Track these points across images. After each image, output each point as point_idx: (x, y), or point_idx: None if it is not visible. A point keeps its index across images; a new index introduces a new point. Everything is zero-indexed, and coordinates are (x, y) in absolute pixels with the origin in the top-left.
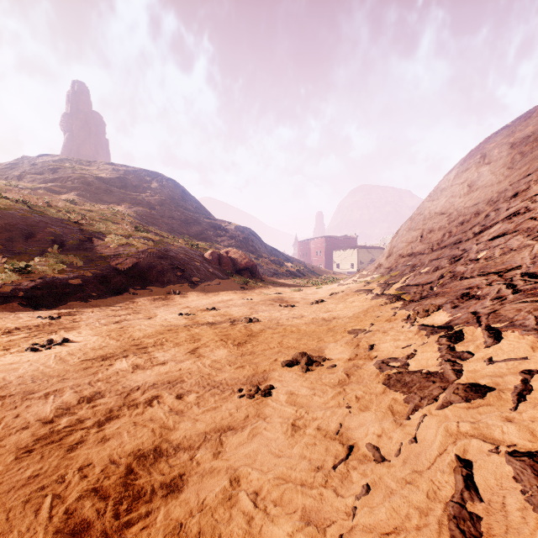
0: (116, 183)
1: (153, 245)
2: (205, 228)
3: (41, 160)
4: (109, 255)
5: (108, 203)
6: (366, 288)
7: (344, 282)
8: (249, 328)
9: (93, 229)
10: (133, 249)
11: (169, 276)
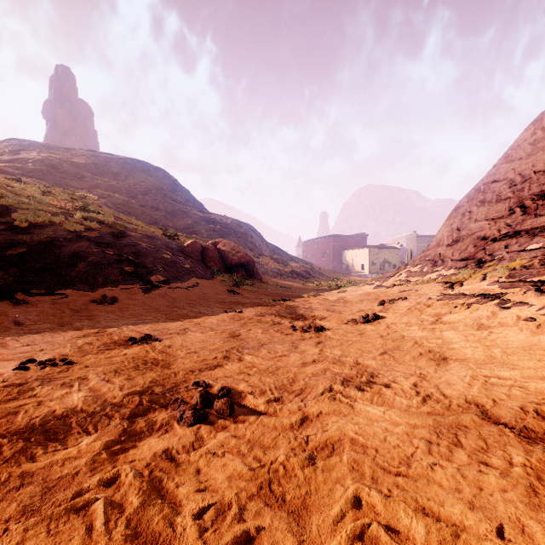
0: (92, 169)
1: (97, 227)
2: (196, 221)
3: (7, 143)
4: (1, 237)
5: (75, 188)
6: (468, 292)
7: (384, 283)
8: (161, 506)
9: (1, 202)
10: (55, 230)
11: (109, 272)
